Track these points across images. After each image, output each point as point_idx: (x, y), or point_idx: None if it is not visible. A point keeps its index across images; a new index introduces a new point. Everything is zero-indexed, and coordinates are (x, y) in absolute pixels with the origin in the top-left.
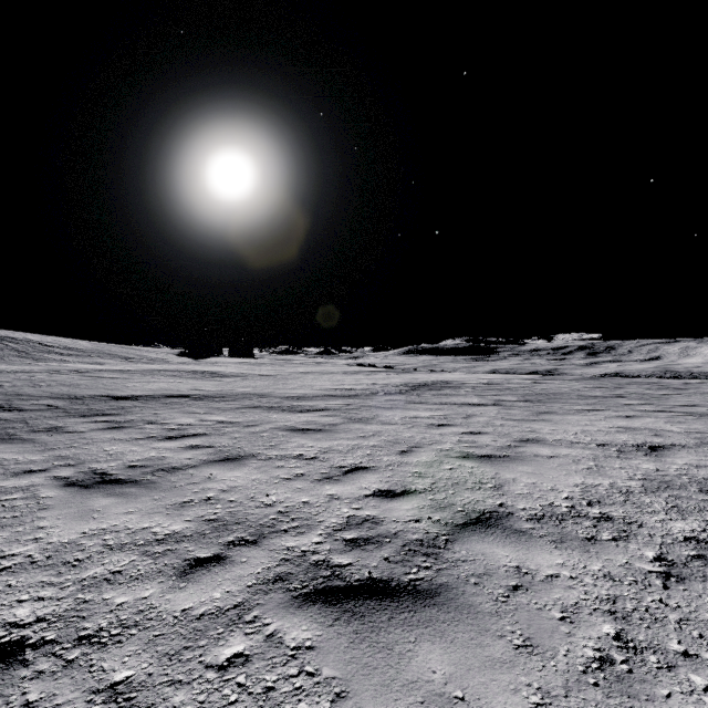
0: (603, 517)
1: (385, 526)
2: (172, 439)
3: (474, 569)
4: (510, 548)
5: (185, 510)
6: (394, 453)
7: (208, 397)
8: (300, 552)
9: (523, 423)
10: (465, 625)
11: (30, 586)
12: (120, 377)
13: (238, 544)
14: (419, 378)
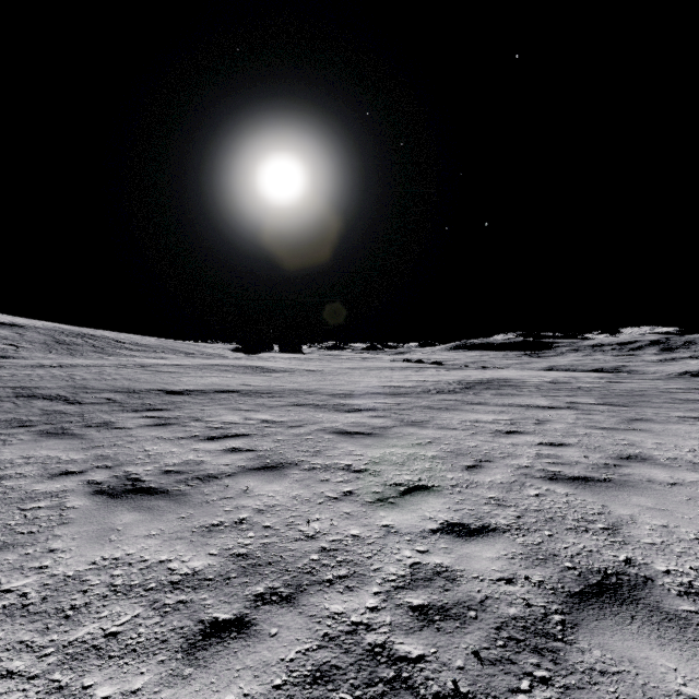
0: None
1: (465, 586)
2: (213, 440)
3: (625, 694)
4: (673, 651)
5: (211, 537)
6: (459, 467)
7: (255, 393)
8: (349, 625)
9: (614, 432)
10: None
11: (5, 649)
12: (177, 372)
13: (268, 601)
14: (473, 375)
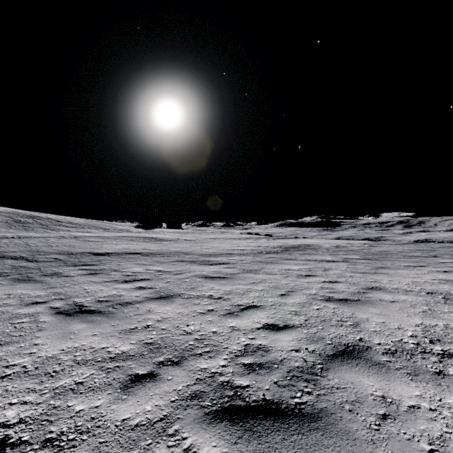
0: (445, 353)
1: (273, 353)
2: (127, 282)
3: (346, 396)
4: (374, 378)
5: (131, 335)
6: (276, 295)
7: (152, 254)
8: (210, 373)
9: (367, 275)
10: (346, 451)
11: (20, 392)
12: (99, 241)
13: (166, 364)
14: (289, 242)
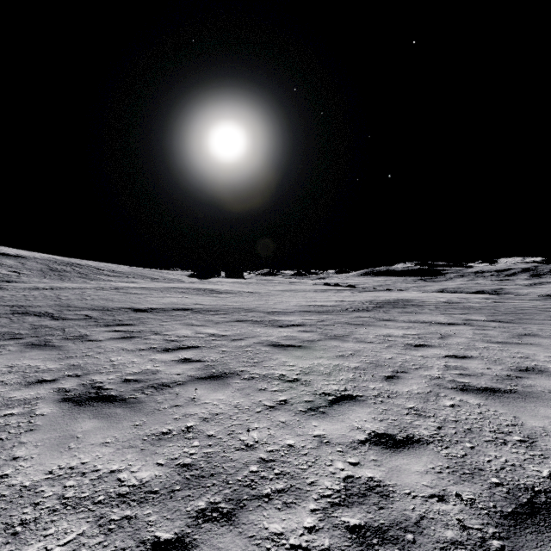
0: None
1: (398, 503)
2: (168, 351)
3: None
4: None
5: (160, 446)
6: (379, 378)
7: (205, 311)
8: (288, 548)
9: (509, 346)
10: None
11: None
12: (143, 293)
13: (209, 518)
14: (381, 296)
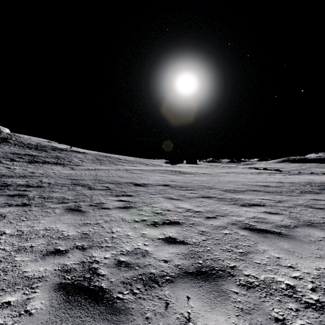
0: None
1: None
2: (155, 226)
3: None
4: None
5: None
6: None
7: (178, 187)
8: None
9: None
10: None
11: None
12: (140, 173)
13: None
14: (315, 179)
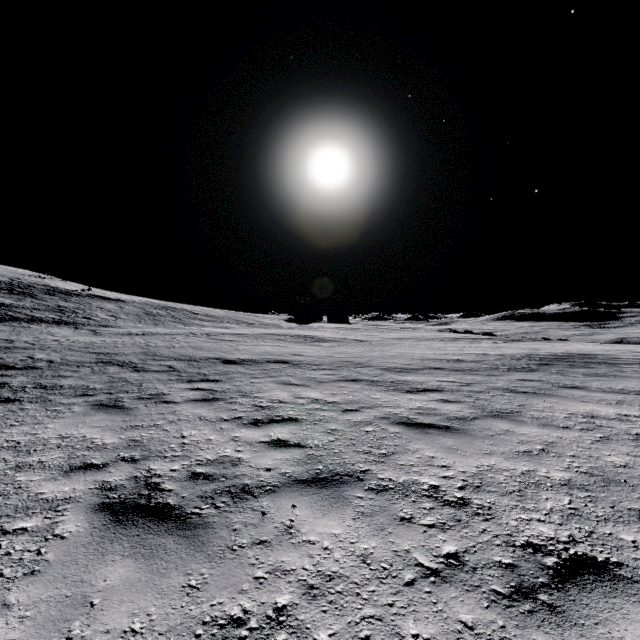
0: None
1: None
2: (257, 425)
3: None
4: None
5: None
6: (630, 515)
7: (306, 364)
8: None
9: None
10: None
11: None
12: (236, 340)
13: None
14: (541, 349)
